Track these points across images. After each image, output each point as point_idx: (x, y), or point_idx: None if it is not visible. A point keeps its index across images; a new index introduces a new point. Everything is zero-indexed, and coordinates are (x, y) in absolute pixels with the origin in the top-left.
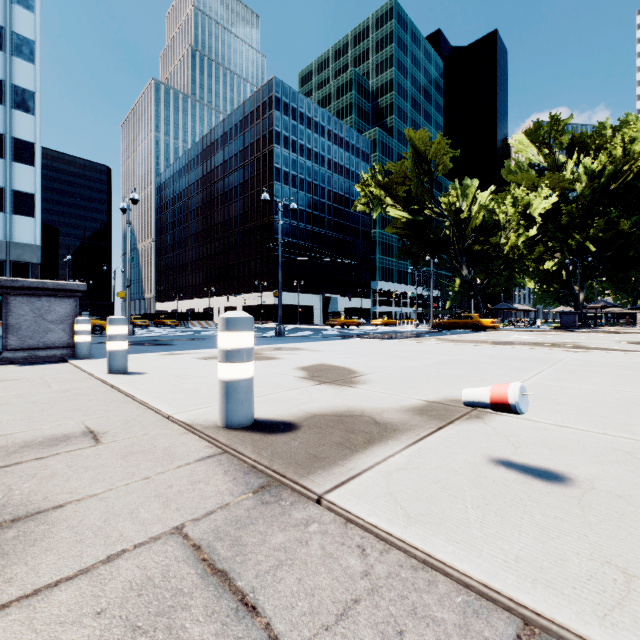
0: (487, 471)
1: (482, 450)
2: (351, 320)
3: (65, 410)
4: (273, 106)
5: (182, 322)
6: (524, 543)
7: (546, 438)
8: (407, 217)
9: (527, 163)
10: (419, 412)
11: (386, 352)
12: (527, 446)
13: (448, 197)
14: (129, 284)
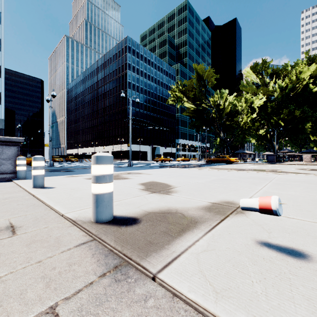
0: (257, 251)
1: (250, 235)
2: (166, 158)
3: (0, 211)
4: (127, 51)
5: (80, 159)
6: (301, 315)
7: (283, 226)
8: (194, 107)
9: (251, 82)
10: (208, 210)
11: (185, 175)
12: (275, 231)
13: (214, 98)
14: (51, 139)
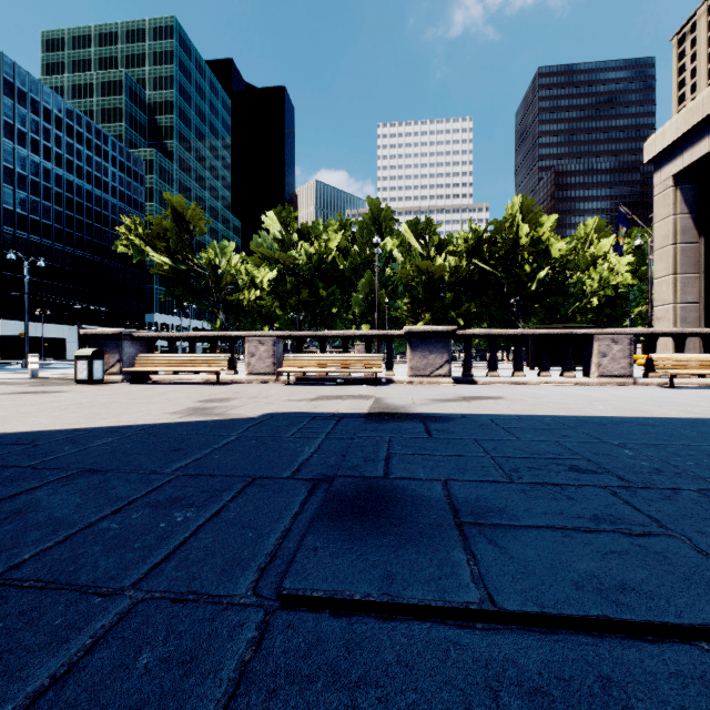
0: None
1: None
2: None
3: None
4: (1, 90)
5: None
6: None
7: None
8: (170, 265)
9: (271, 237)
10: None
11: None
12: None
13: (209, 253)
14: None
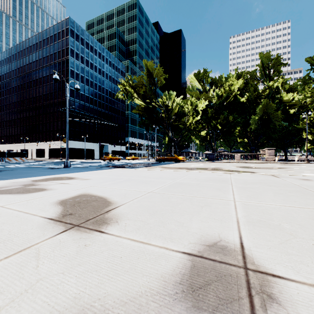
0: None
1: None
2: (115, 157)
3: None
4: (69, 34)
5: (0, 158)
6: None
7: None
8: (144, 105)
9: (195, 87)
10: (193, 300)
11: (135, 178)
12: None
13: (163, 98)
14: None
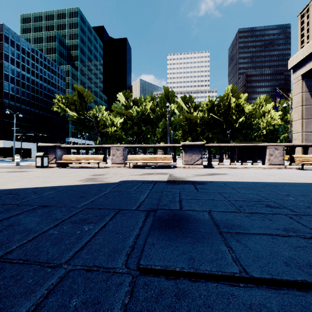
0: None
1: None
2: None
3: None
4: (3, 40)
5: None
6: None
7: None
8: (76, 116)
9: (121, 104)
10: None
11: None
12: None
13: (93, 111)
14: None
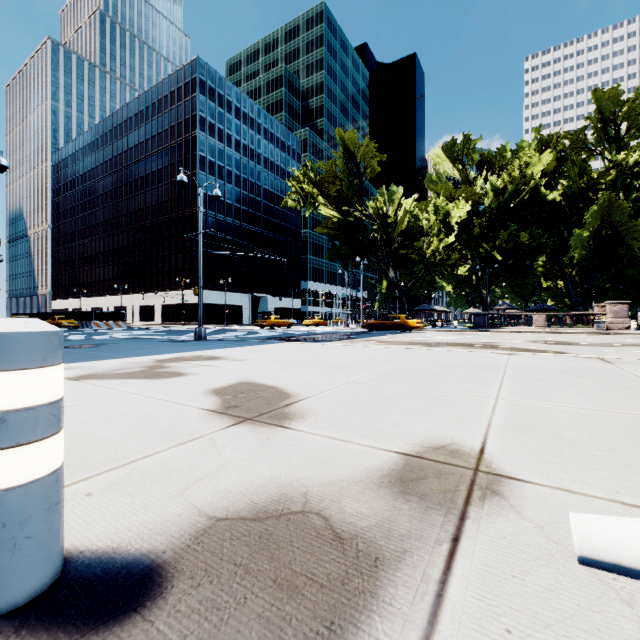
0: None
1: (581, 632)
2: (282, 321)
3: None
4: (197, 89)
5: (84, 323)
6: None
7: None
8: (338, 217)
9: (445, 175)
10: (400, 487)
11: (323, 360)
12: None
13: (376, 201)
14: None
